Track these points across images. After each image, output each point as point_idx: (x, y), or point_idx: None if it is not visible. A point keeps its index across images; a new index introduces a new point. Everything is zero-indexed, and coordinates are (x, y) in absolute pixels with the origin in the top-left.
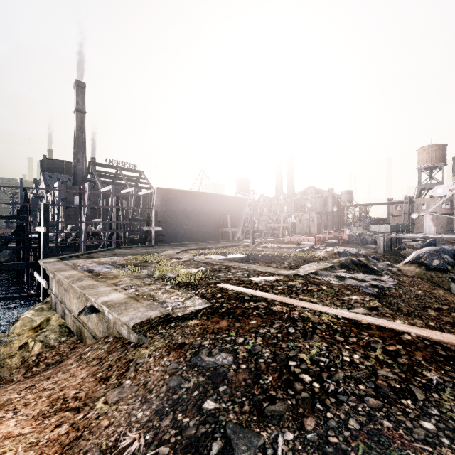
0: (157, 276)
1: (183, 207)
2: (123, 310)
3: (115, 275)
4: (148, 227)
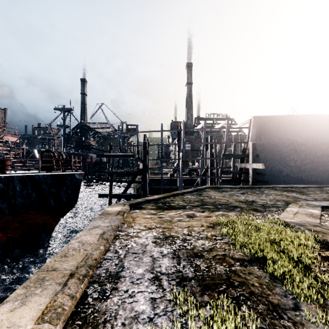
0: None
1: (290, 137)
2: None
3: None
4: (243, 163)
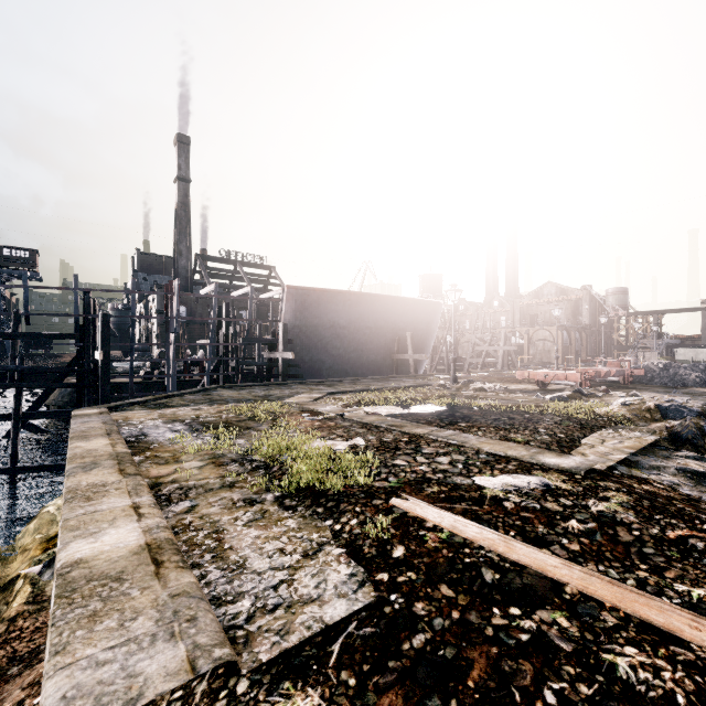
0: (258, 460)
1: (331, 318)
2: (81, 625)
3: (177, 452)
4: (273, 352)
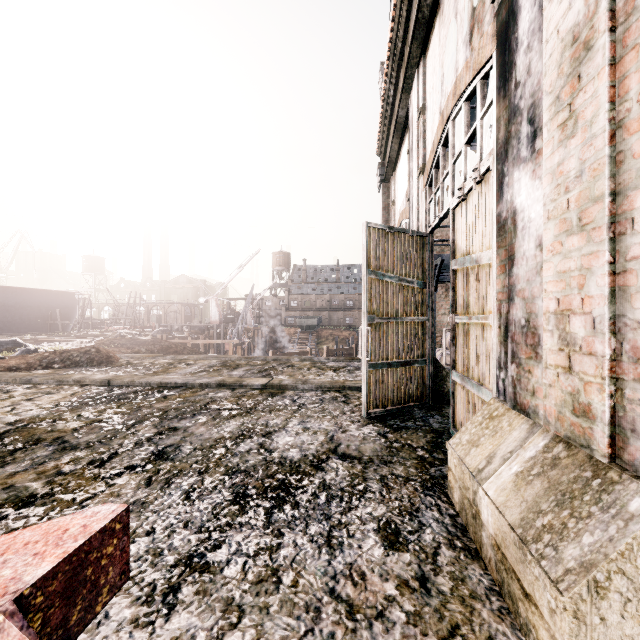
0: None
1: (3, 301)
2: None
3: None
4: None
